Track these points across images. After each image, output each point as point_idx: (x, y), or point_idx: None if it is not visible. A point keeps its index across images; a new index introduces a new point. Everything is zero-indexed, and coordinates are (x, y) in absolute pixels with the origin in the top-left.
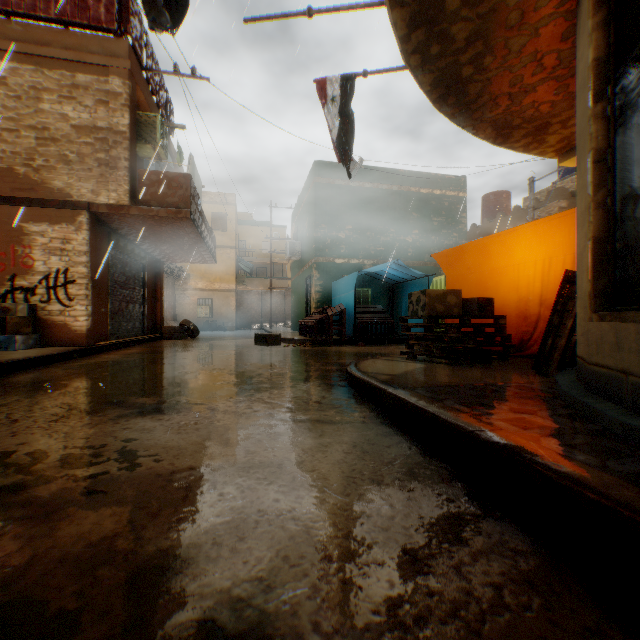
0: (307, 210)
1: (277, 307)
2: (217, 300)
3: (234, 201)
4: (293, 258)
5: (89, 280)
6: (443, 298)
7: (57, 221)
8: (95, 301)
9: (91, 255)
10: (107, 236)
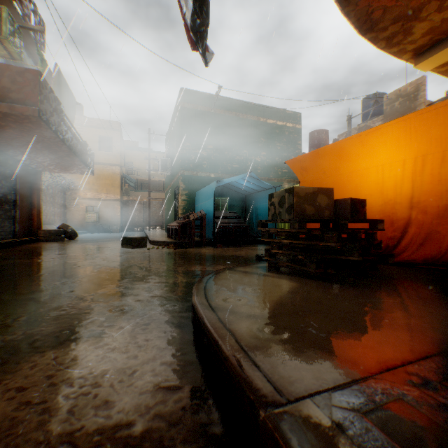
0: (175, 132)
1: (156, 214)
2: (104, 208)
3: (119, 127)
4: (165, 173)
5: None
6: (313, 198)
7: None
8: None
9: None
10: None
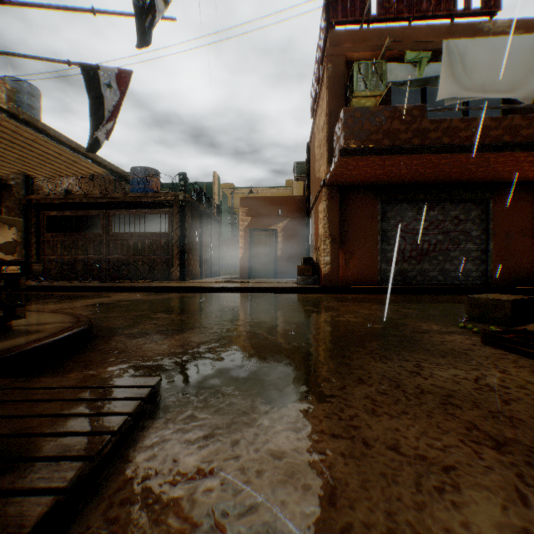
0: None
1: None
2: None
3: None
4: None
5: (326, 237)
6: None
7: (321, 200)
8: (335, 252)
9: (329, 218)
10: (375, 193)
